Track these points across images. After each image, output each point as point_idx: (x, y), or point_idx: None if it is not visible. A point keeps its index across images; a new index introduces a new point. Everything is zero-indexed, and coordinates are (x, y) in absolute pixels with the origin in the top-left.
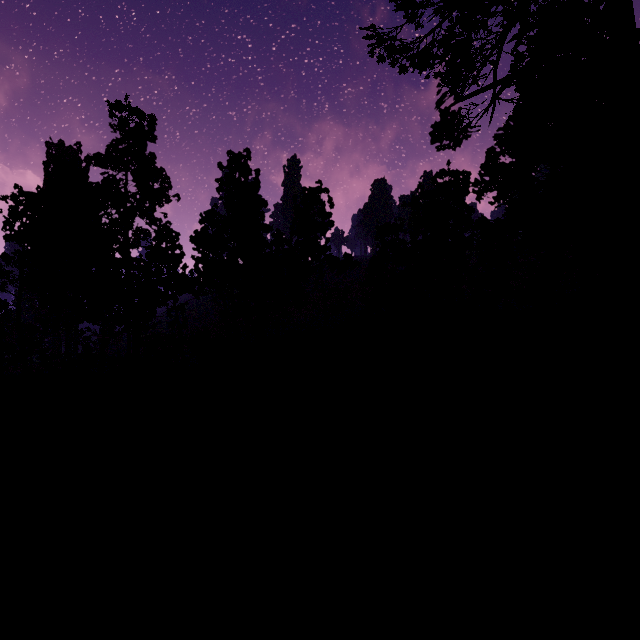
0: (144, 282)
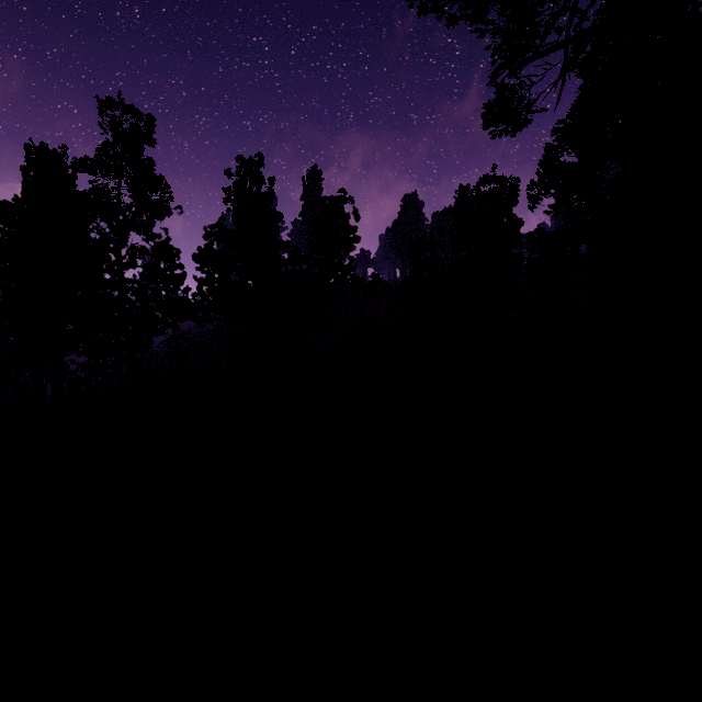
0: (138, 307)
